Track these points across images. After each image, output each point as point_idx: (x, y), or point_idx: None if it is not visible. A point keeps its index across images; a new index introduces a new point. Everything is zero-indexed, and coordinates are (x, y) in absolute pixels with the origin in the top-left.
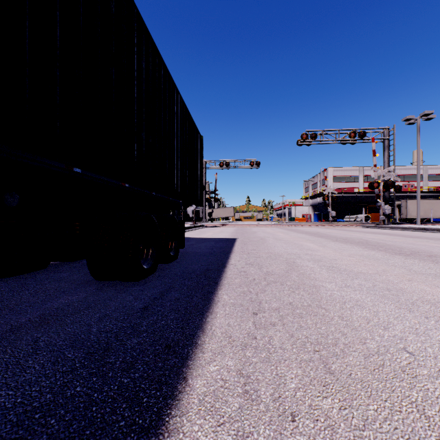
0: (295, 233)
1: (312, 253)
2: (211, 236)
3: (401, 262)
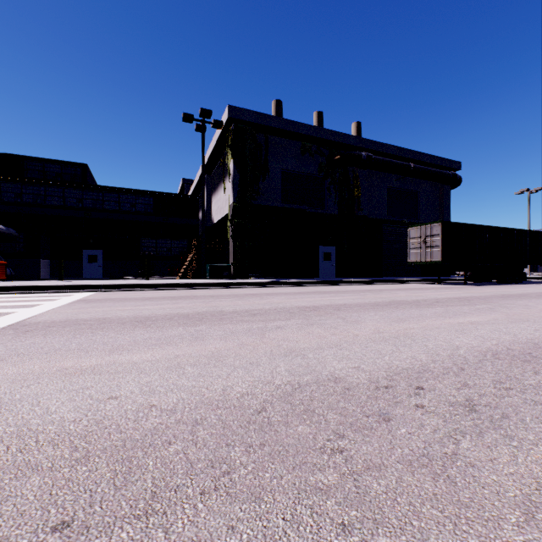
0: None
1: None
2: None
3: None
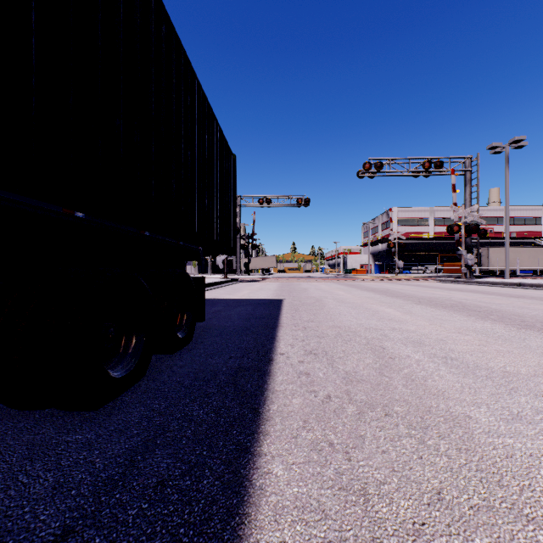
0: (360, 291)
1: (400, 327)
2: (247, 295)
3: None
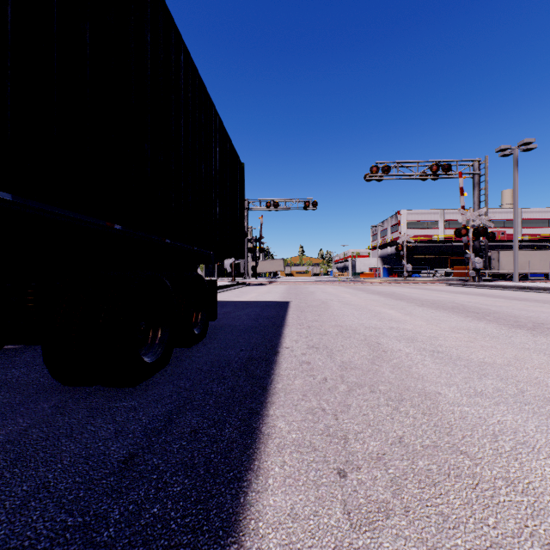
0: (365, 294)
1: (398, 326)
2: (255, 298)
3: (531, 343)
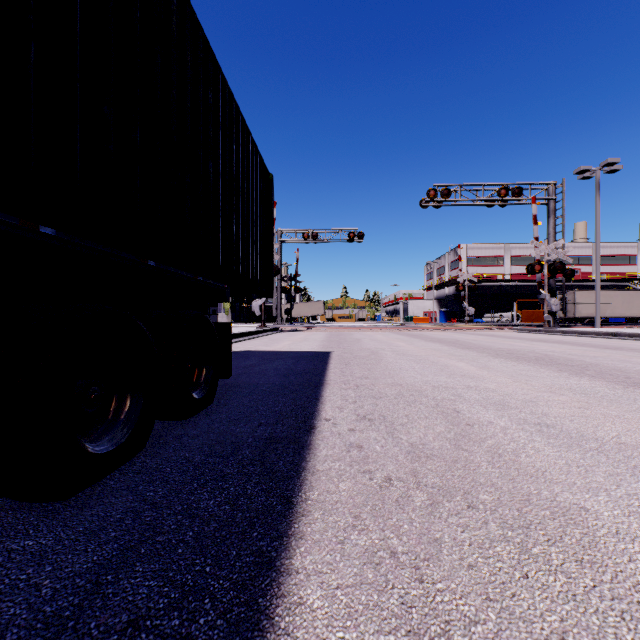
0: (423, 341)
1: (477, 384)
2: (288, 347)
3: None
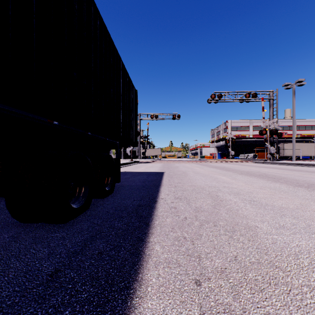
0: (208, 167)
1: (228, 185)
2: (144, 170)
3: (309, 195)
